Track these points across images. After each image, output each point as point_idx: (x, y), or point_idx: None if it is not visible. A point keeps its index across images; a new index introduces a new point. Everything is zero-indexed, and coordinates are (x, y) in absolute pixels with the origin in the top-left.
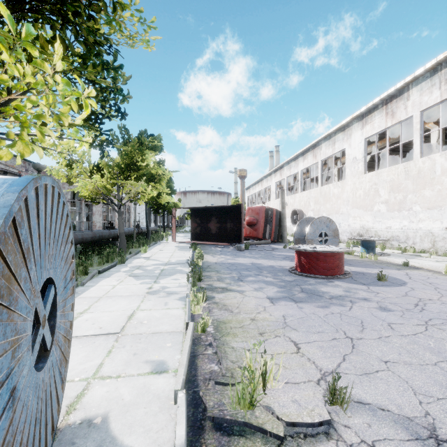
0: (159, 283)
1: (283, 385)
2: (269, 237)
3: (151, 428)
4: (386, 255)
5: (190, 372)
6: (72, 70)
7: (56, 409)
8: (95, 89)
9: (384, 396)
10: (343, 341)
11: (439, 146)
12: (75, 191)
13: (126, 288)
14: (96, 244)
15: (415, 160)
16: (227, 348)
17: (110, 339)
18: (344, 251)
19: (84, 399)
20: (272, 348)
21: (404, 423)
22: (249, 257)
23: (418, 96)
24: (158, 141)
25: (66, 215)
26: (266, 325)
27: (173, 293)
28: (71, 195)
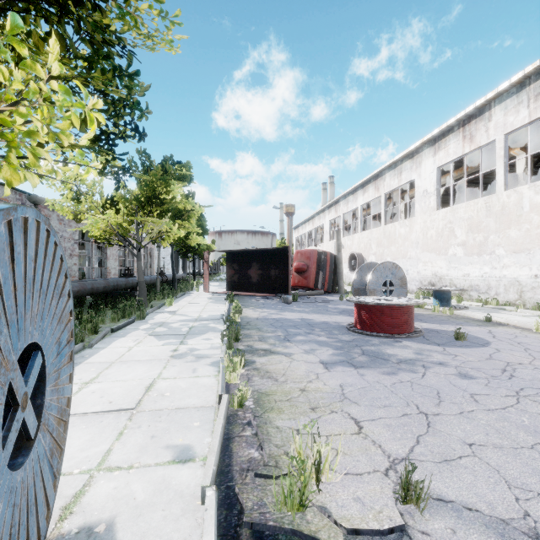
0: (187, 344)
1: (342, 477)
2: (322, 287)
3: (171, 538)
4: (464, 309)
5: (223, 461)
6: (75, 75)
7: (44, 516)
8: (105, 101)
9: (470, 491)
10: (415, 417)
11: (527, 176)
12: (84, 230)
13: (145, 350)
14: (110, 296)
15: (499, 193)
16: (270, 429)
17: (122, 416)
18: (414, 303)
19: (85, 499)
20: (327, 427)
21: (497, 528)
22: (298, 311)
23: (502, 115)
24: (186, 169)
25: (59, 259)
26: (319, 398)
27: (204, 357)
28: (80, 235)
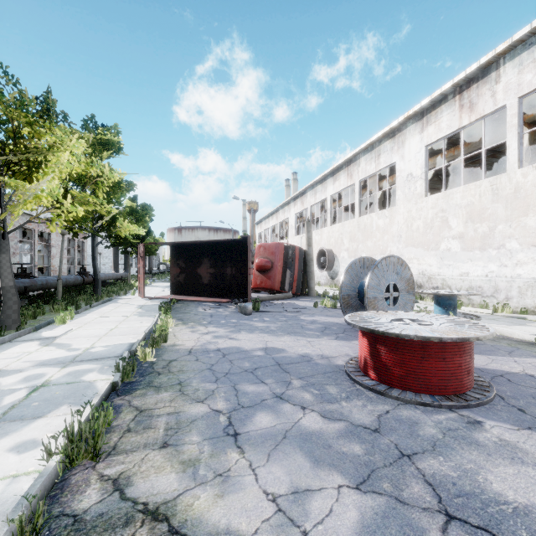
0: None
1: None
2: (289, 289)
3: None
4: (478, 319)
5: None
6: None
7: None
8: None
9: None
10: None
11: (530, 157)
12: None
13: None
14: None
15: (511, 172)
16: None
17: None
18: (489, 335)
19: None
20: None
21: None
22: (260, 330)
23: (515, 74)
24: (113, 135)
25: None
26: None
27: None
28: None
